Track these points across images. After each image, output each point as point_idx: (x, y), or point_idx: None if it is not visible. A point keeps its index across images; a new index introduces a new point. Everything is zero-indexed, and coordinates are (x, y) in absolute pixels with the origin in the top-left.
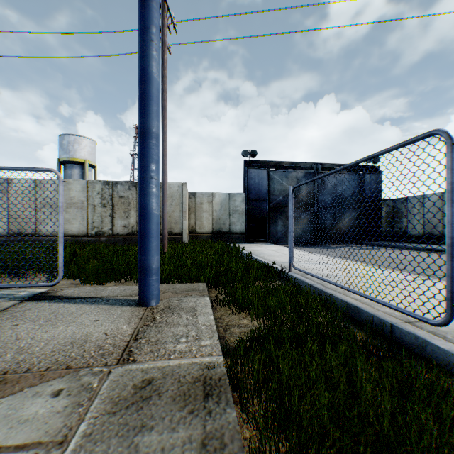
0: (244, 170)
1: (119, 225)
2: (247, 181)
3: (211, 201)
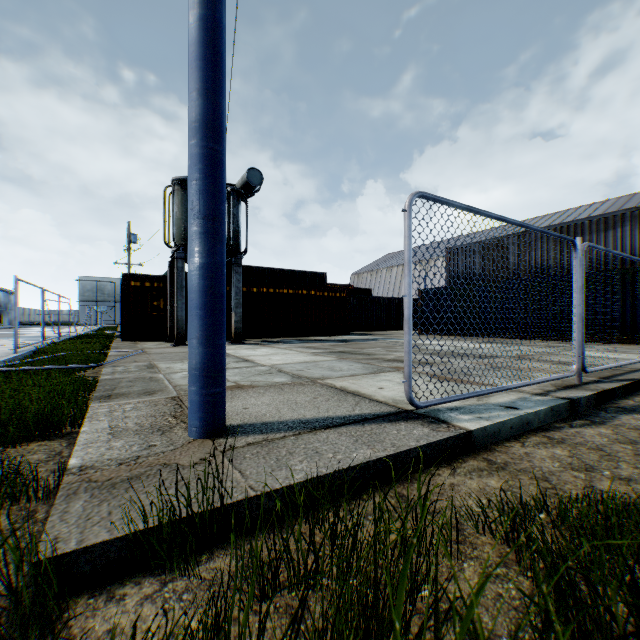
0: None
1: None
2: None
3: None
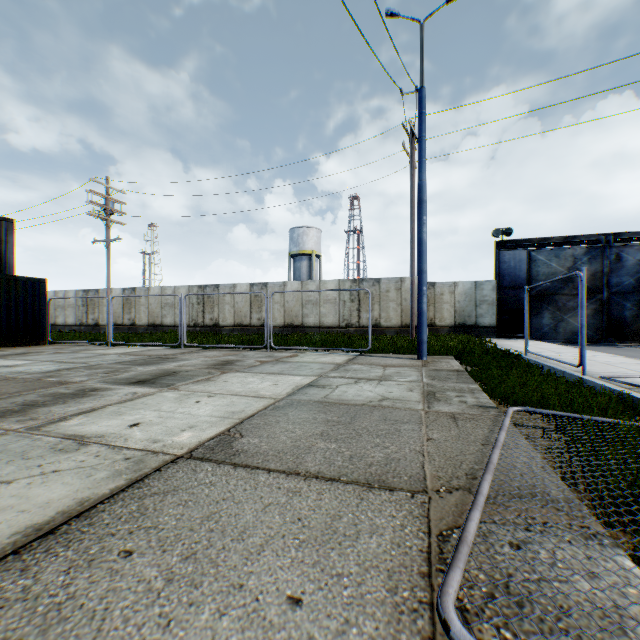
0: (495, 253)
1: (364, 318)
2: (498, 266)
3: (453, 292)
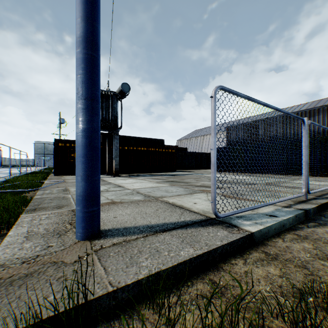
0: None
1: None
2: None
3: None
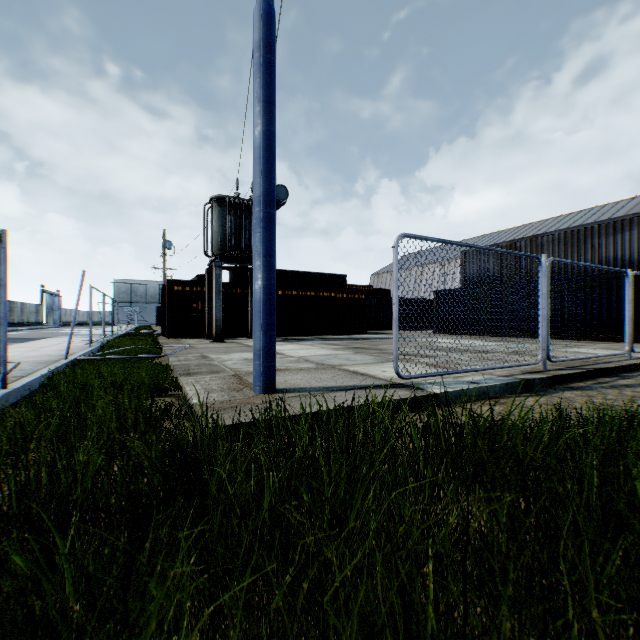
0: None
1: None
2: None
3: None
